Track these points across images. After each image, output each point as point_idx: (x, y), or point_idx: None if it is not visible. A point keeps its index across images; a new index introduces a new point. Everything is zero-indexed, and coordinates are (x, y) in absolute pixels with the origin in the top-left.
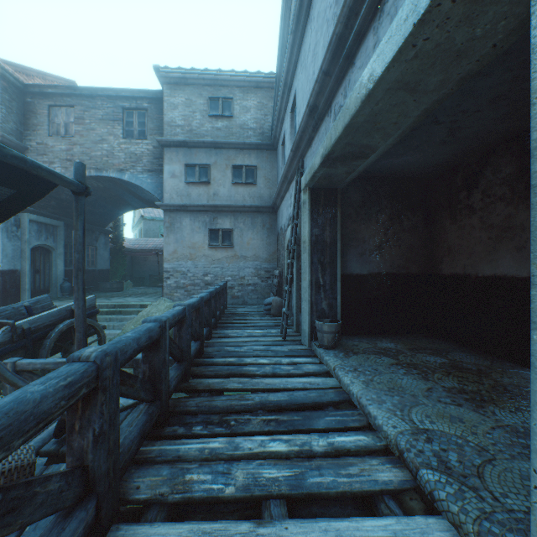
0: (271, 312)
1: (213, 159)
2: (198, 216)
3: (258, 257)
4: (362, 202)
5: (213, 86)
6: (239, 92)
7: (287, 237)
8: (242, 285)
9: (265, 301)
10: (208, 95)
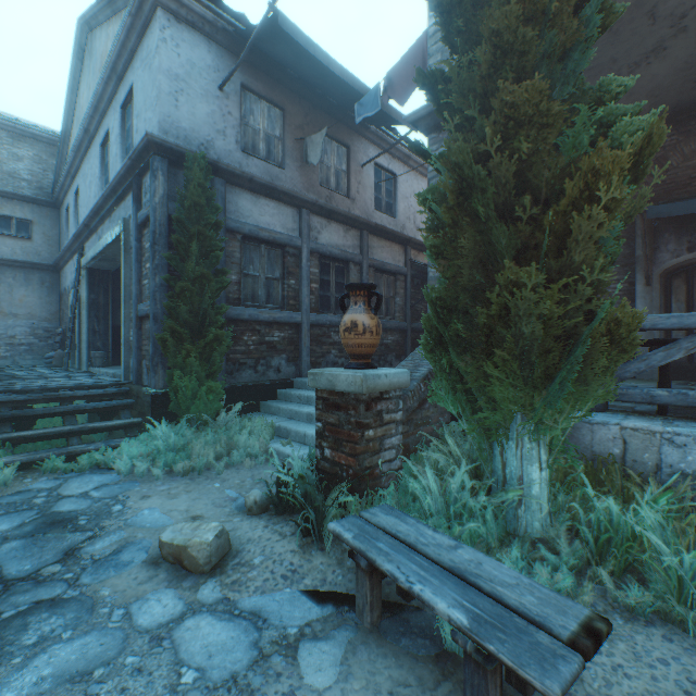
0: (54, 364)
1: None
2: None
3: (35, 315)
4: None
5: None
6: (8, 136)
7: (72, 298)
8: (13, 345)
9: (47, 355)
10: None
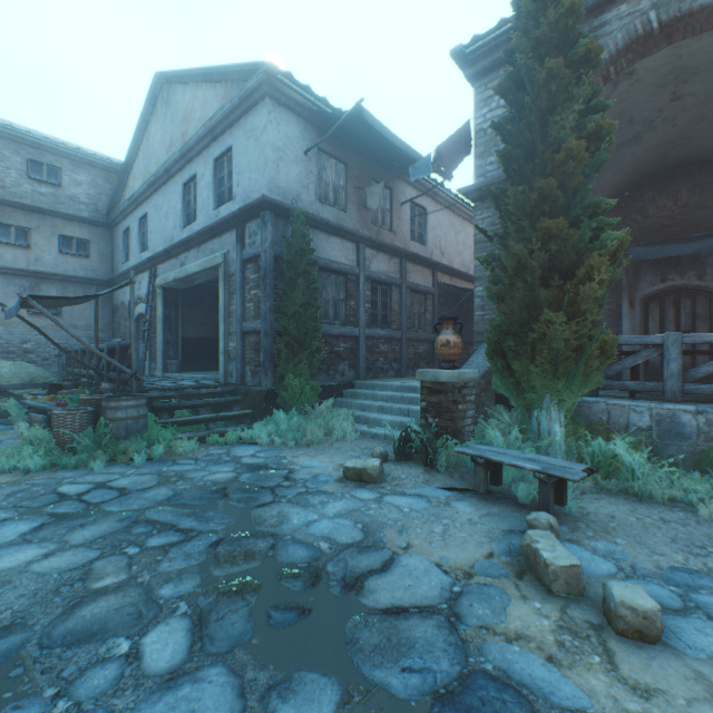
0: None
1: (36, 223)
2: (14, 279)
3: (92, 327)
4: (194, 297)
5: (36, 148)
6: (69, 164)
7: (137, 312)
8: None
9: None
10: (29, 155)
